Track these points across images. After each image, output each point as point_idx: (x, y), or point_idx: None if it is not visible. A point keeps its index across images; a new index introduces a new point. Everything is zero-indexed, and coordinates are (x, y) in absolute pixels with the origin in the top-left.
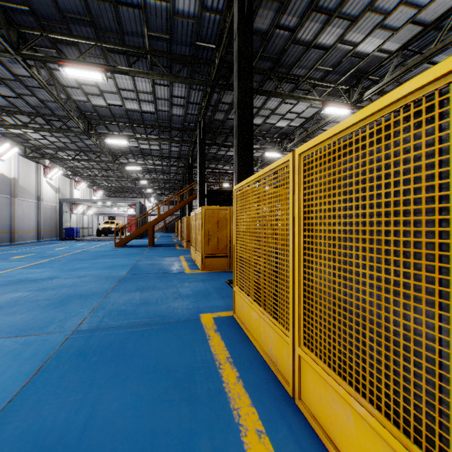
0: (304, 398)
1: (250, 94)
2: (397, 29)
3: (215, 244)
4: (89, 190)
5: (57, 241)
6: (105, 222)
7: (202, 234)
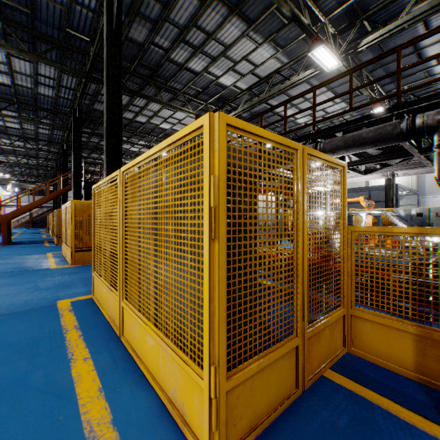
0: (124, 333)
1: (119, 102)
2: (244, 75)
3: (86, 237)
4: None
5: None
6: None
7: (71, 228)
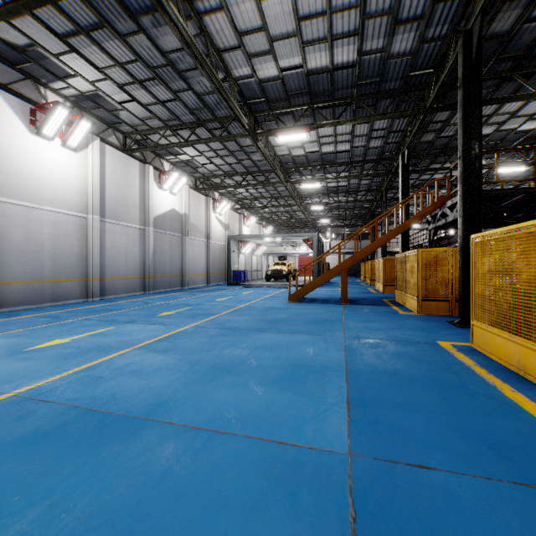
0: None
1: None
2: None
3: None
4: (258, 226)
5: (224, 287)
6: (275, 263)
7: None
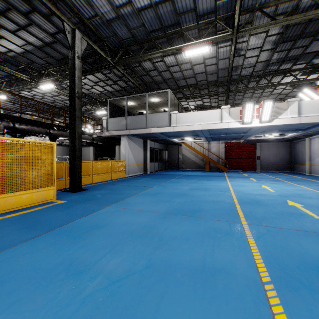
0: None
1: None
2: None
3: None
4: None
5: None
6: None
7: None
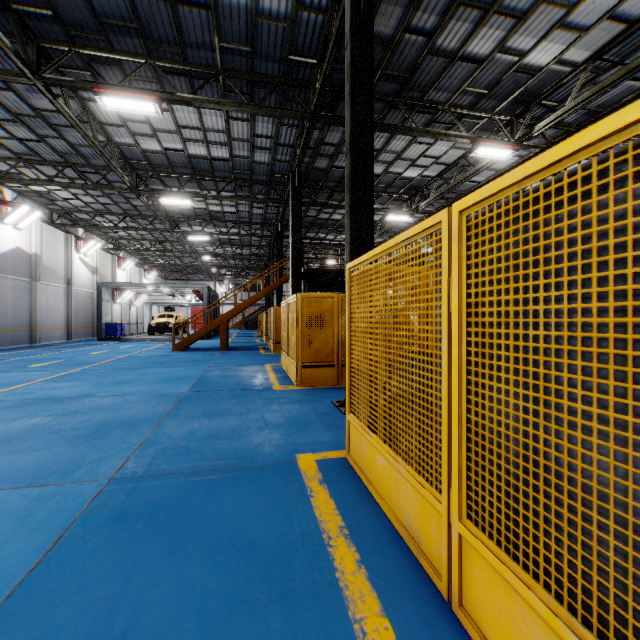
0: (467, 605)
1: (369, 127)
2: (587, 29)
3: (316, 347)
4: (138, 270)
5: (94, 342)
6: (160, 314)
7: (297, 334)
